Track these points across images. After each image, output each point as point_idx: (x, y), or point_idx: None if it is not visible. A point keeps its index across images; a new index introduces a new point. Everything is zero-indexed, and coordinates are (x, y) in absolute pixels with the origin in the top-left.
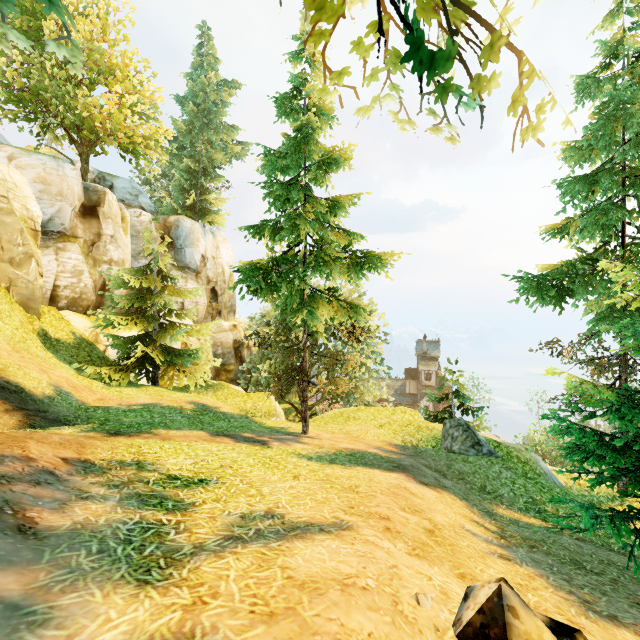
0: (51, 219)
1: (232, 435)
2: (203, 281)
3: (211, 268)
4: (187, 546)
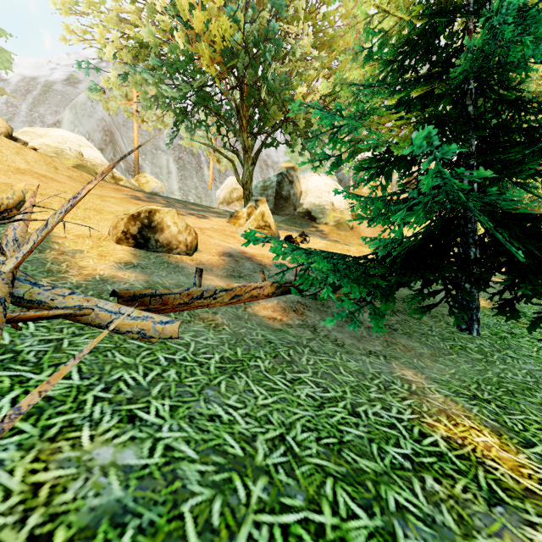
0: None
1: None
2: None
3: None
4: None
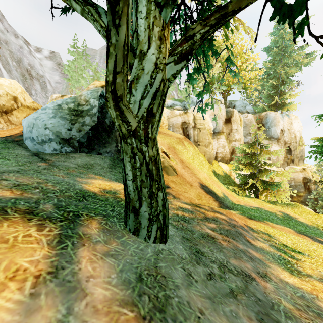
0: (215, 127)
1: (309, 236)
2: (281, 144)
3: (286, 136)
4: (304, 272)
